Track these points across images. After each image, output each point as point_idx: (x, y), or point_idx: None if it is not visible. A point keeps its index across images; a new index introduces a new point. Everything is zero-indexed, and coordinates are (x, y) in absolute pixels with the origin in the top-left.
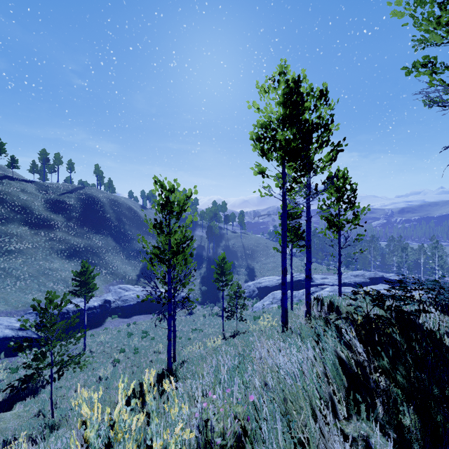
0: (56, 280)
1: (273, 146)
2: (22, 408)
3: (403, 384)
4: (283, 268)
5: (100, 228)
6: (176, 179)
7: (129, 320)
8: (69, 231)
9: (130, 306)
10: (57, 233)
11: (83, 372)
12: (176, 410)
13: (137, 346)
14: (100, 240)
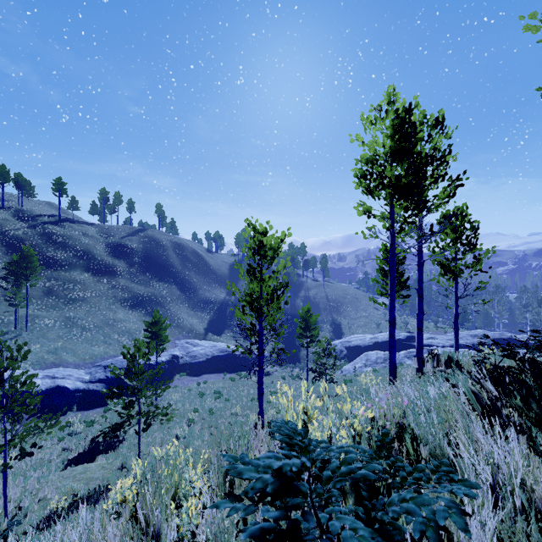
0: (121, 331)
1: (381, 183)
2: (104, 461)
3: (536, 413)
4: (391, 318)
5: (164, 275)
6: (268, 221)
7: (199, 378)
8: (131, 279)
9: (199, 363)
10: (120, 281)
11: (157, 430)
12: (348, 406)
13: (210, 407)
14: (164, 289)
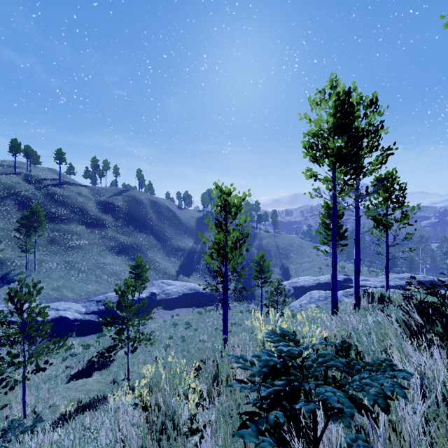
0: (109, 273)
1: (325, 153)
2: (99, 376)
3: None
4: (333, 263)
5: (143, 227)
6: (232, 183)
7: (172, 312)
8: (117, 230)
9: (173, 299)
10: (108, 232)
11: (140, 352)
12: (306, 328)
13: (182, 335)
14: (143, 239)
